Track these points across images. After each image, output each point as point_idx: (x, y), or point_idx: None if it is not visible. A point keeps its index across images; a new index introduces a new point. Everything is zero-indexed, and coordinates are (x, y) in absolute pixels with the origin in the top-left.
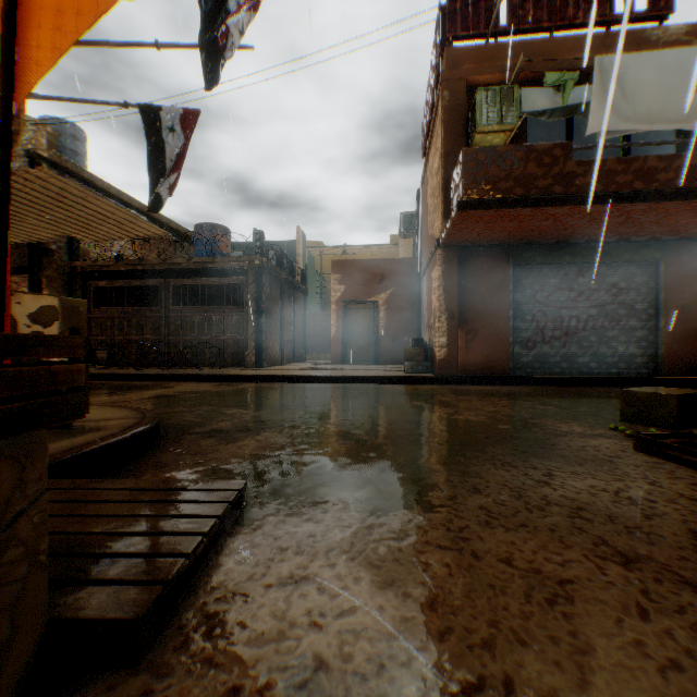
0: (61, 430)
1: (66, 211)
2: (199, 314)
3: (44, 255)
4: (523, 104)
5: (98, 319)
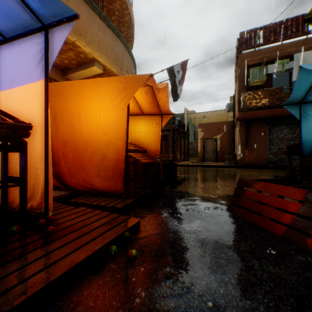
0: None
1: None
2: None
3: None
4: (268, 70)
5: None
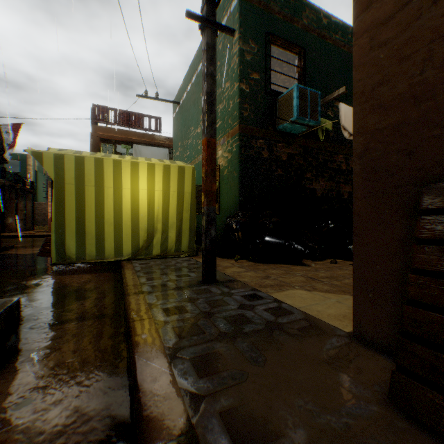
0: None
1: None
2: None
3: None
4: (118, 149)
5: None
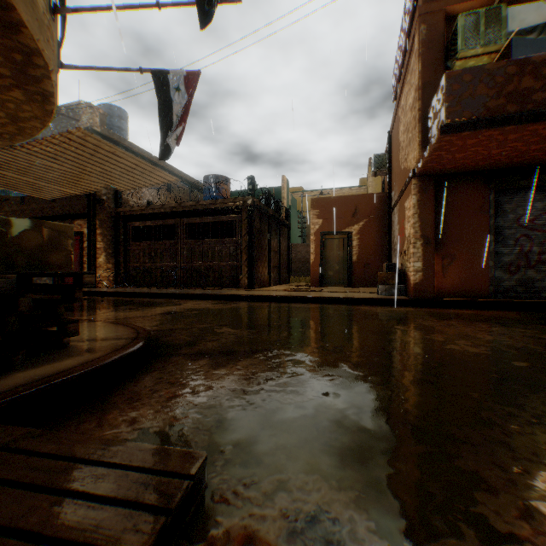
0: (55, 351)
1: (103, 166)
2: (205, 245)
3: (97, 204)
4: (509, 23)
5: (134, 251)
